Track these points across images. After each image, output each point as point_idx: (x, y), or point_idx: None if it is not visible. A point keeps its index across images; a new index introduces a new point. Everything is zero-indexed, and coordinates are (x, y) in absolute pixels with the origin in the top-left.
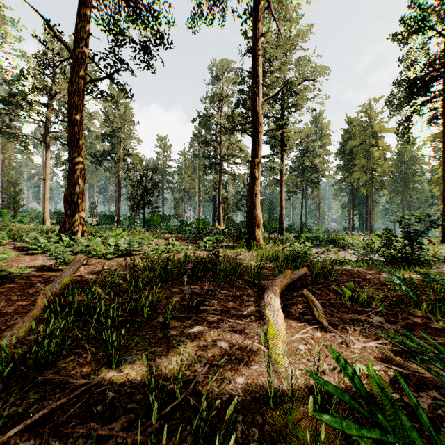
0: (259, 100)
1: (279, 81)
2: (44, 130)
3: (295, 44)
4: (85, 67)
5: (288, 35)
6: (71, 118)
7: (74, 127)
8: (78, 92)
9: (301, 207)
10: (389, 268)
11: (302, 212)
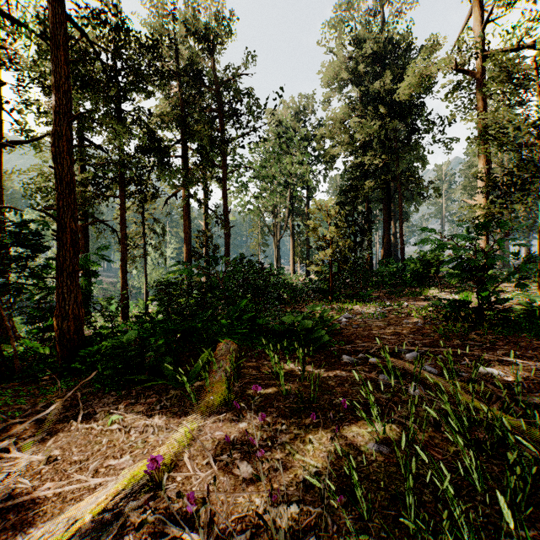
0: None
1: None
2: None
3: None
4: None
5: None
6: None
7: None
8: None
9: None
10: None
11: None
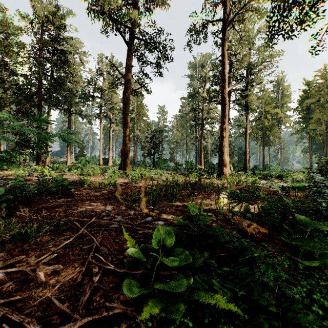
0: (225, 90)
1: (243, 67)
2: (100, 112)
3: (254, 42)
4: (130, 84)
5: (251, 32)
6: (124, 111)
7: (126, 115)
8: (127, 97)
9: (263, 152)
10: (305, 191)
11: (264, 156)
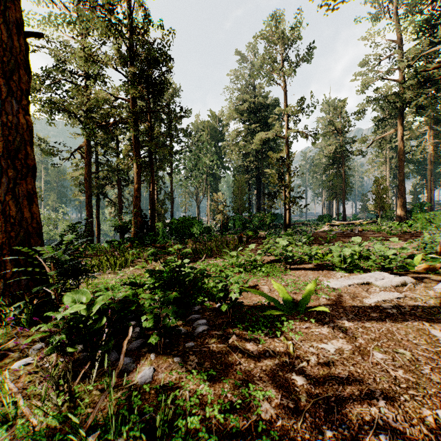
0: None
1: None
2: None
3: None
4: None
5: None
6: None
7: None
8: None
9: None
10: None
11: None
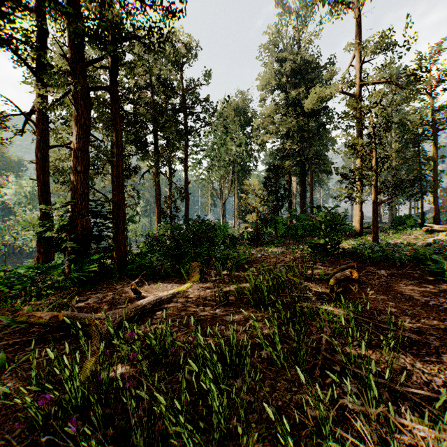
0: None
1: None
2: None
3: None
4: None
5: None
6: None
7: None
8: None
9: None
10: None
11: None
